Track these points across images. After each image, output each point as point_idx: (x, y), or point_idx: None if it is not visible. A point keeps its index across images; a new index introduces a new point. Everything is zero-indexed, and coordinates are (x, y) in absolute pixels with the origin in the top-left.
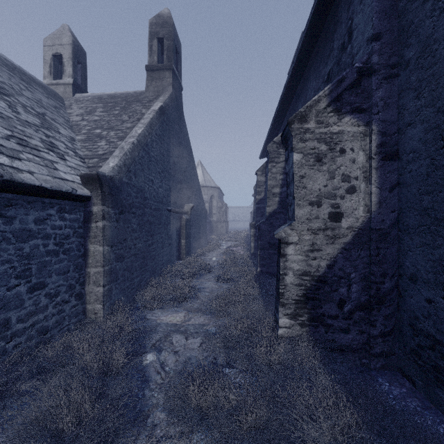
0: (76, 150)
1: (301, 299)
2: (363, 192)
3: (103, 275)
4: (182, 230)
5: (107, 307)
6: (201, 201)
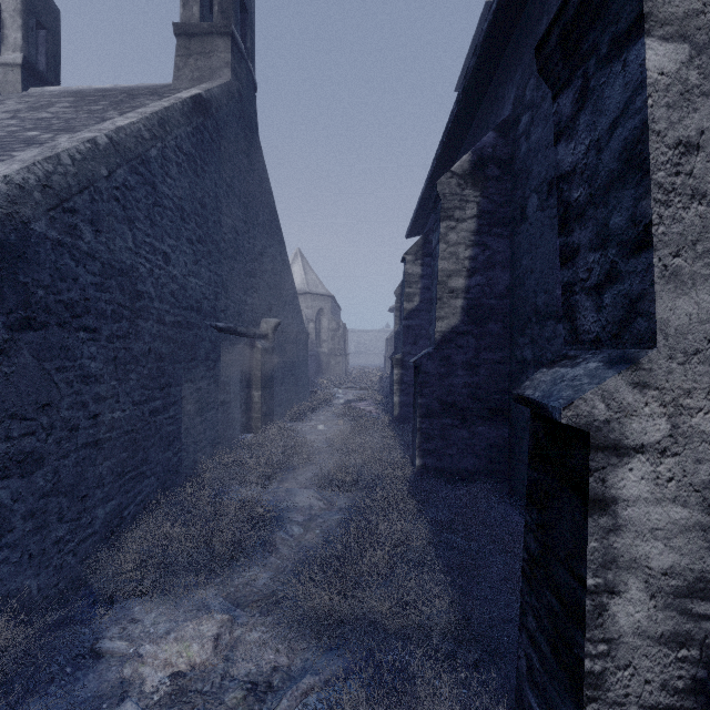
0: None
1: (684, 704)
2: None
3: None
4: (254, 372)
5: None
6: (297, 316)
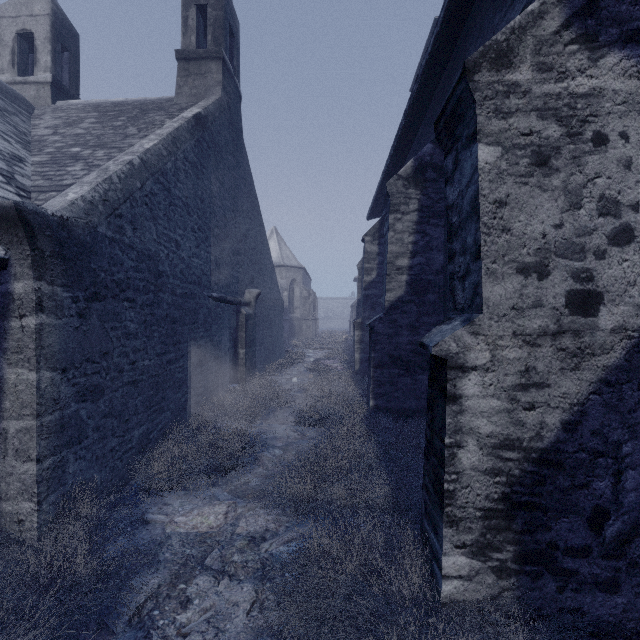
0: (16, 175)
1: (498, 507)
2: None
3: (38, 434)
4: (240, 333)
5: (52, 505)
6: (274, 286)
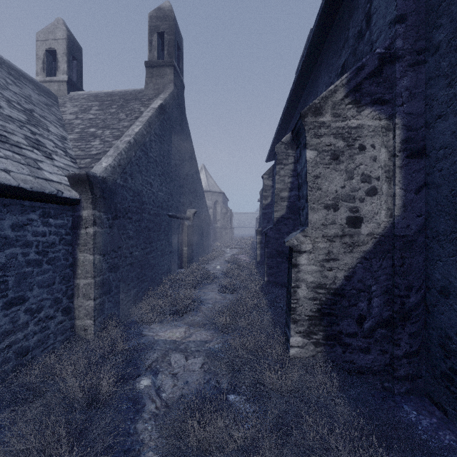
0: (67, 149)
1: (315, 315)
2: (386, 194)
3: (94, 287)
4: (184, 237)
5: (99, 323)
6: (204, 206)
